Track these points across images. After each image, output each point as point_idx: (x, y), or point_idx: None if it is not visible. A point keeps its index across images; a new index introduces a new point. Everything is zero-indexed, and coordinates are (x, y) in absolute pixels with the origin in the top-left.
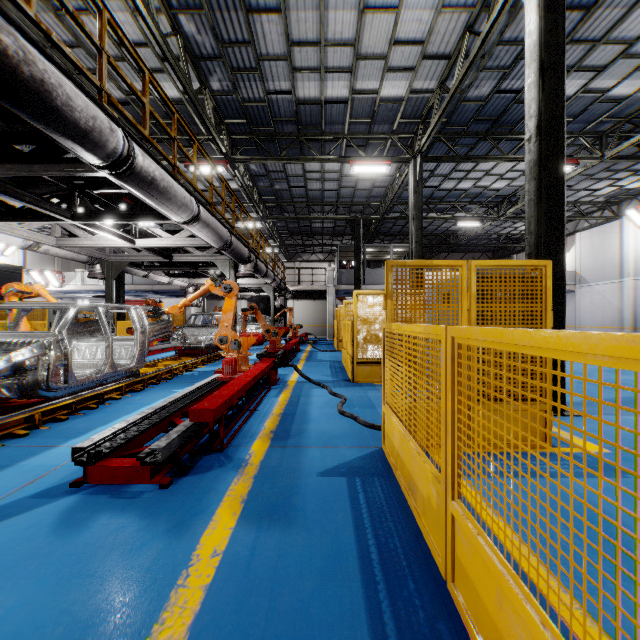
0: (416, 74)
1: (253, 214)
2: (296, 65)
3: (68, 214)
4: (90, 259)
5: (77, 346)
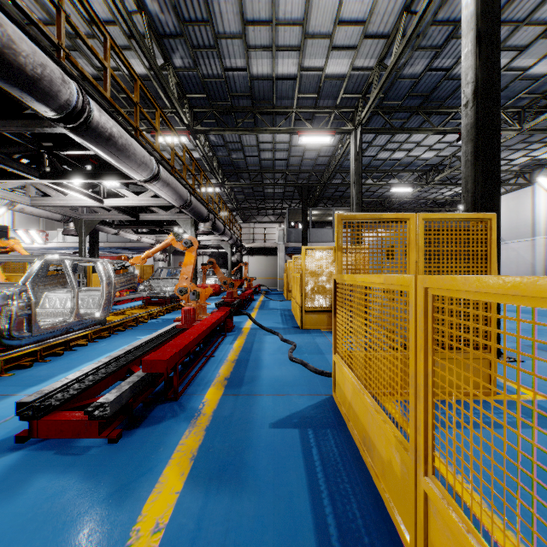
0: (358, 53)
1: (213, 181)
2: (250, 43)
3: (37, 173)
4: (64, 218)
5: (48, 296)
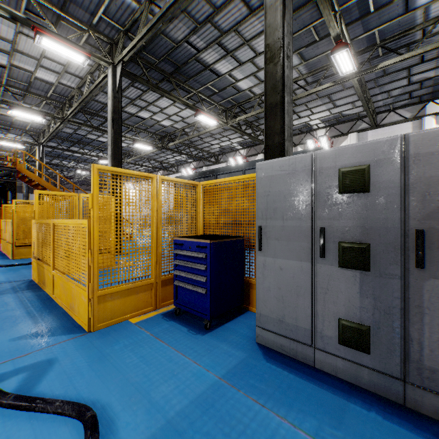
0: None
1: None
2: None
3: None
4: None
5: None
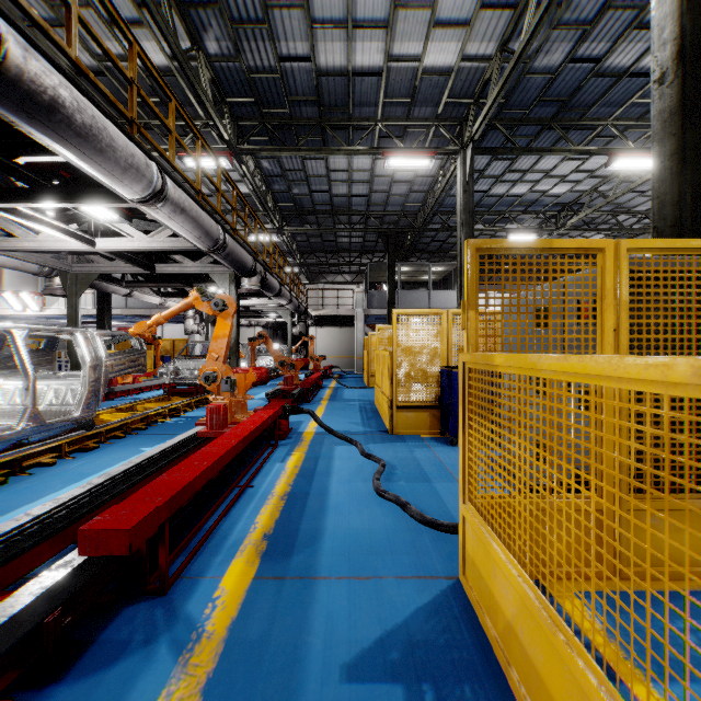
0: (471, 33)
1: (268, 226)
2: (316, 17)
3: None
4: (44, 269)
5: (5, 386)
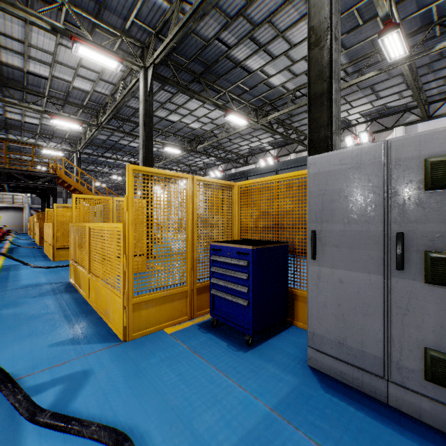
0: None
1: None
2: None
3: None
4: None
5: None
